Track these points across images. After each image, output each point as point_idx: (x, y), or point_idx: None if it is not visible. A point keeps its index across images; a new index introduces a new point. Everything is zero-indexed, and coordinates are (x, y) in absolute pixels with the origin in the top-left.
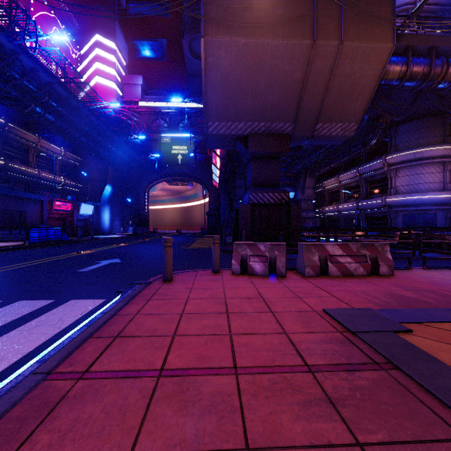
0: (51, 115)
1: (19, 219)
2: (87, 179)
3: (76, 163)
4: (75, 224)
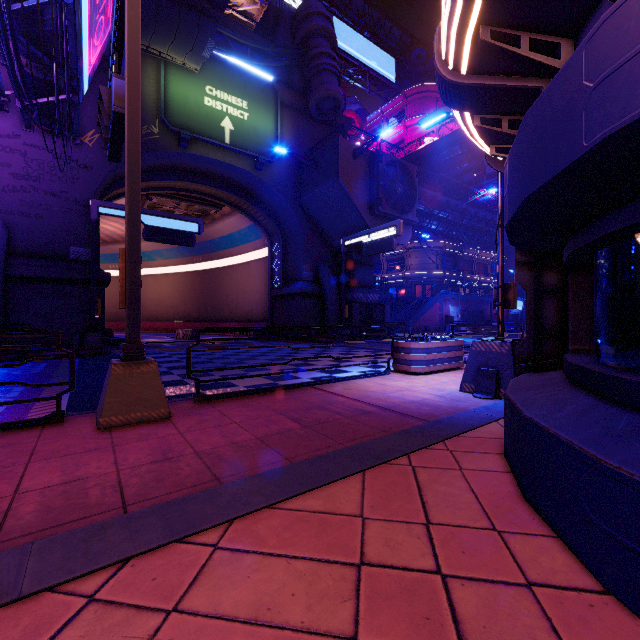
0: (507, 243)
1: (480, 316)
2: (512, 275)
3: None
4: (509, 319)
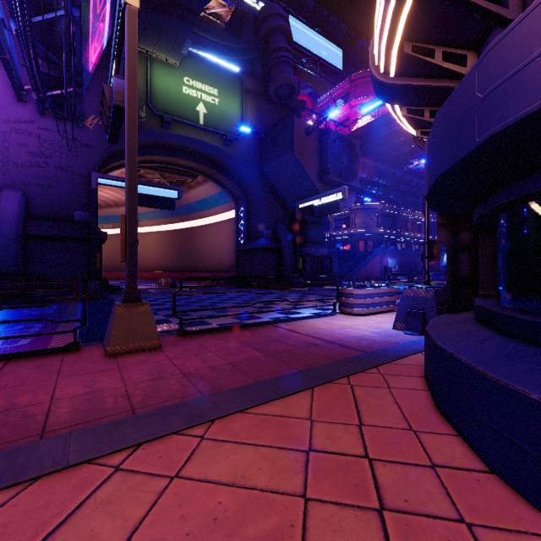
0: None
1: (415, 267)
2: None
3: (433, 221)
4: (440, 270)
